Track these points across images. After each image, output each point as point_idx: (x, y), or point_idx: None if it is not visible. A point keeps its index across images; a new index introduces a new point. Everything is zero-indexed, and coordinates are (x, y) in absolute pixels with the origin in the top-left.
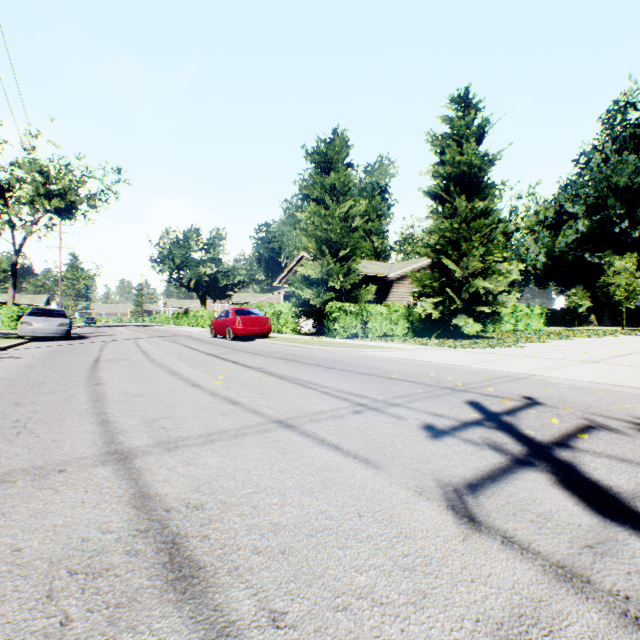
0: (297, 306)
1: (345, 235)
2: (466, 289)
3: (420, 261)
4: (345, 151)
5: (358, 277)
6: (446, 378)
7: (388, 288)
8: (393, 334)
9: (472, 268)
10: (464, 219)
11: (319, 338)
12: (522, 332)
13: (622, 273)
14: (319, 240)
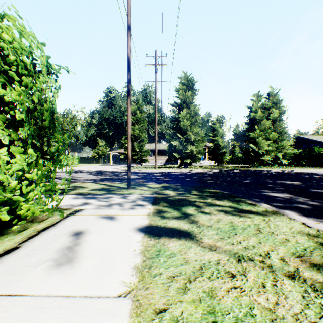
0: None
1: None
2: None
3: None
4: None
5: None
6: None
7: None
8: None
9: None
10: None
11: None
12: None
13: (102, 147)
14: None
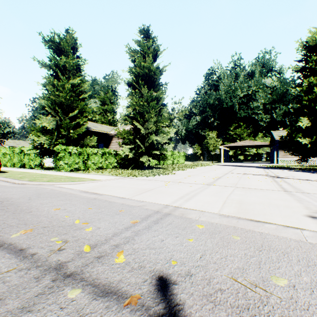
0: (36, 148)
1: (75, 102)
2: (147, 140)
3: (129, 126)
4: (75, 46)
5: (83, 130)
6: (87, 229)
7: (110, 140)
8: (107, 167)
9: (151, 129)
10: (146, 100)
11: (48, 172)
12: (176, 164)
13: (212, 138)
14: (54, 102)
